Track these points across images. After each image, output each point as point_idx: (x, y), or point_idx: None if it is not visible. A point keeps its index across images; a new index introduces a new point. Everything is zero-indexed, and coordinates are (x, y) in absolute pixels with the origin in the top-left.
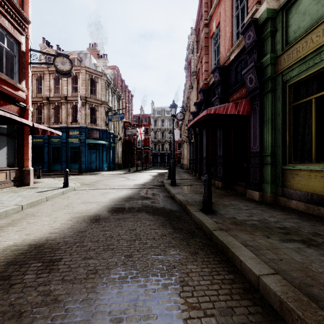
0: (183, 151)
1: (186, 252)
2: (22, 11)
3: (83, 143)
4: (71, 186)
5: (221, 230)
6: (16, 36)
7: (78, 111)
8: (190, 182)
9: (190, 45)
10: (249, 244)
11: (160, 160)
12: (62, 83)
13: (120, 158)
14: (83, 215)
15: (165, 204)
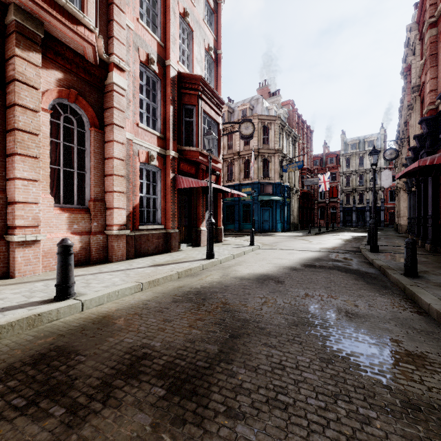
0: (399, 203)
1: (375, 293)
2: (221, 97)
3: (256, 200)
4: (256, 245)
5: (416, 286)
6: (217, 119)
7: (252, 167)
8: (403, 250)
9: (411, 40)
10: (440, 296)
11: (356, 218)
12: (234, 139)
13: (296, 216)
14: (281, 266)
15: (360, 268)
